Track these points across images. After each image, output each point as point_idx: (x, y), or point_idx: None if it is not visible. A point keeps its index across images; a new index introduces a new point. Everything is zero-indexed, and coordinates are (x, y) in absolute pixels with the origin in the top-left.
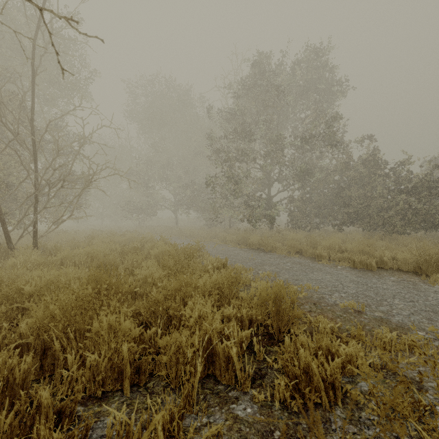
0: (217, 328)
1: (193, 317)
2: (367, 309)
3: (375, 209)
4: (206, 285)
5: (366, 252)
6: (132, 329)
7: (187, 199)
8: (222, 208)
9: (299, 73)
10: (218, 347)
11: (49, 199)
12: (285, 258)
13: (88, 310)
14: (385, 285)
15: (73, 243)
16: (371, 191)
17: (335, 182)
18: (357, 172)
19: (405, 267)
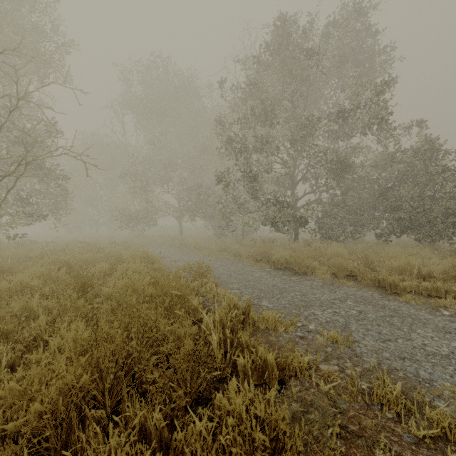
0: None
1: None
2: None
3: (439, 214)
4: None
5: None
6: None
7: (193, 204)
8: (234, 213)
9: (337, 34)
10: None
11: None
12: (336, 289)
13: None
14: None
15: (0, 265)
16: (431, 191)
17: (378, 181)
18: (411, 166)
19: None
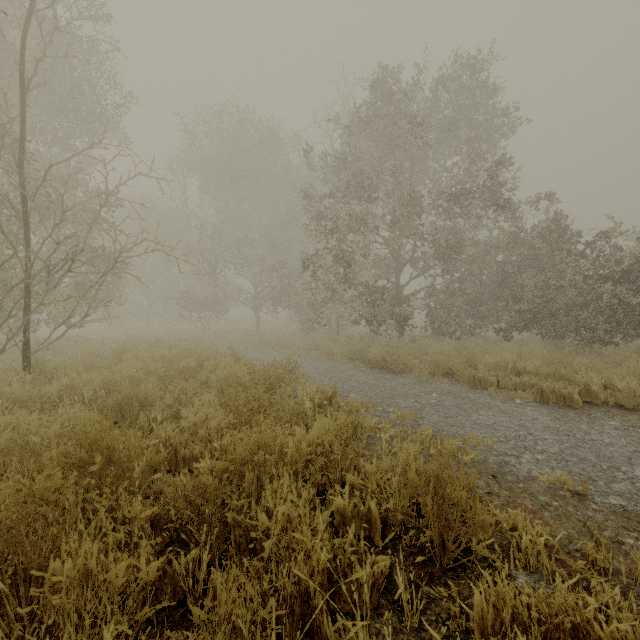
0: (323, 560)
1: (271, 537)
2: (591, 488)
3: (563, 306)
4: (301, 448)
5: (560, 376)
6: (140, 567)
7: (274, 291)
8: (326, 303)
9: (445, 95)
10: (326, 623)
11: (47, 291)
12: (428, 385)
13: (52, 523)
14: (606, 435)
15: (89, 360)
16: (556, 278)
17: (499, 265)
18: (534, 249)
19: (628, 402)
